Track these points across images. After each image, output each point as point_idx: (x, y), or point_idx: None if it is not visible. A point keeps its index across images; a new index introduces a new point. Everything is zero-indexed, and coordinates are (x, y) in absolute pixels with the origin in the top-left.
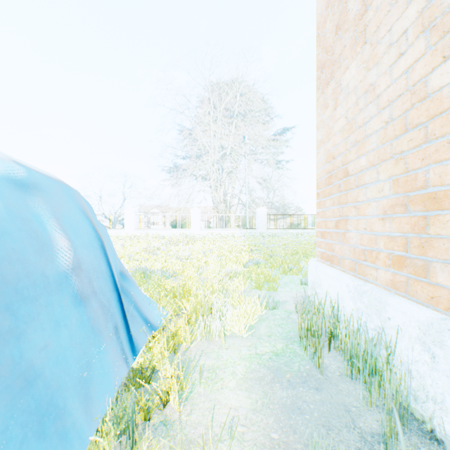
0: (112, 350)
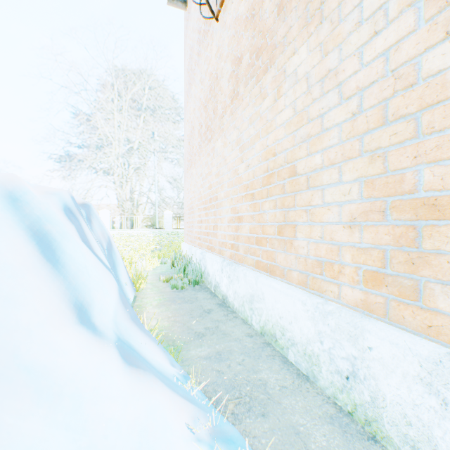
0: None
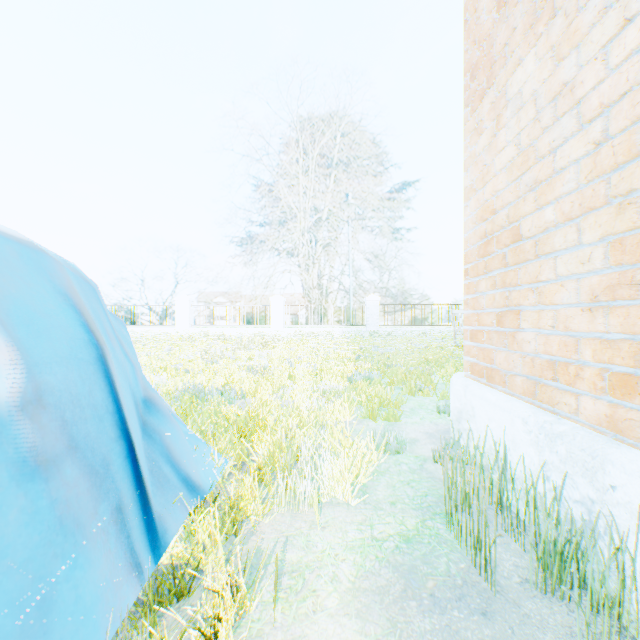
0: (105, 557)
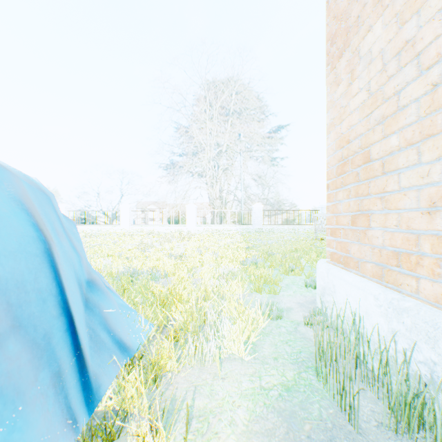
0: (43, 418)
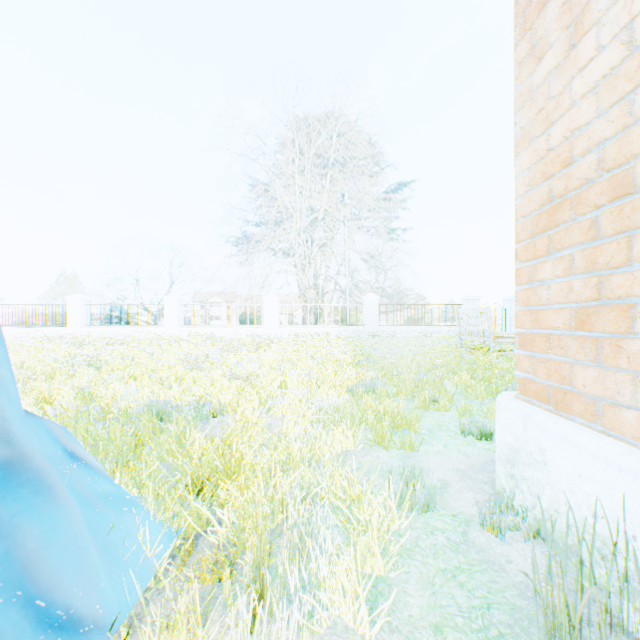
0: None
